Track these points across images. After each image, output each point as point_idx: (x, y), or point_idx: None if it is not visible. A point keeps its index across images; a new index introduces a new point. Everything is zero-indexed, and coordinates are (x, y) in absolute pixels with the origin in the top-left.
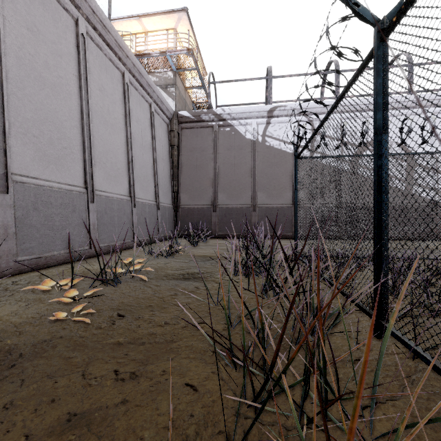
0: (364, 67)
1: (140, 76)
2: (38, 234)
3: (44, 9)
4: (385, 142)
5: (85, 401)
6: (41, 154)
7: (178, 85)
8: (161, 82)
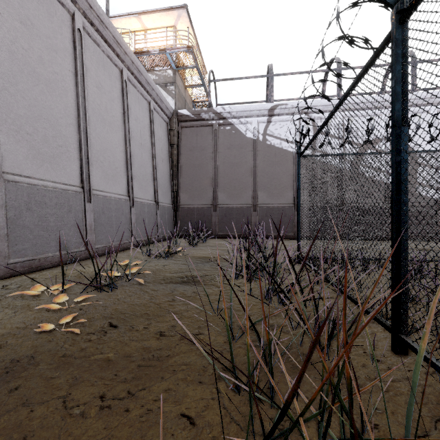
0: (378, 55)
1: (139, 73)
2: (31, 235)
3: (38, 2)
4: (405, 136)
5: (62, 437)
6: (35, 152)
7: (178, 84)
8: (161, 80)
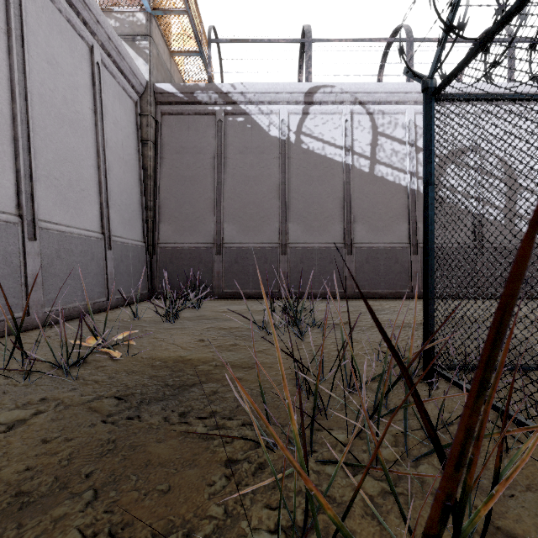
0: None
1: None
2: None
3: None
4: None
5: None
6: None
7: (156, 41)
8: (124, 29)
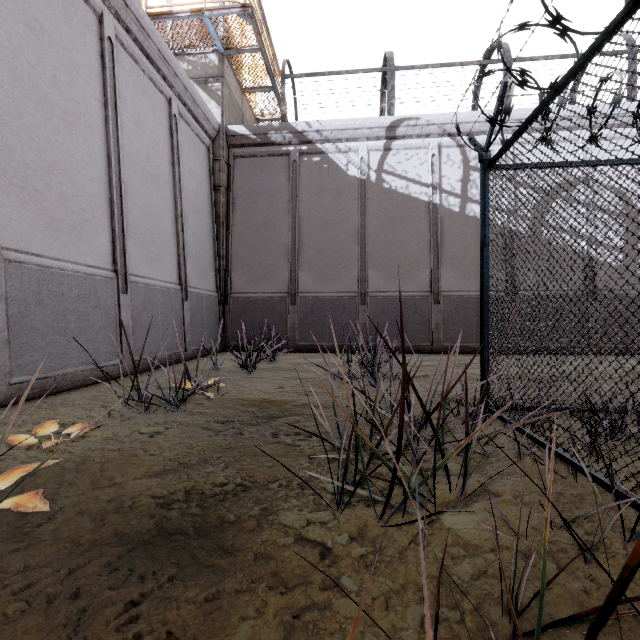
0: None
1: (144, 33)
2: None
3: None
4: None
5: None
6: None
7: (229, 80)
8: (197, 72)
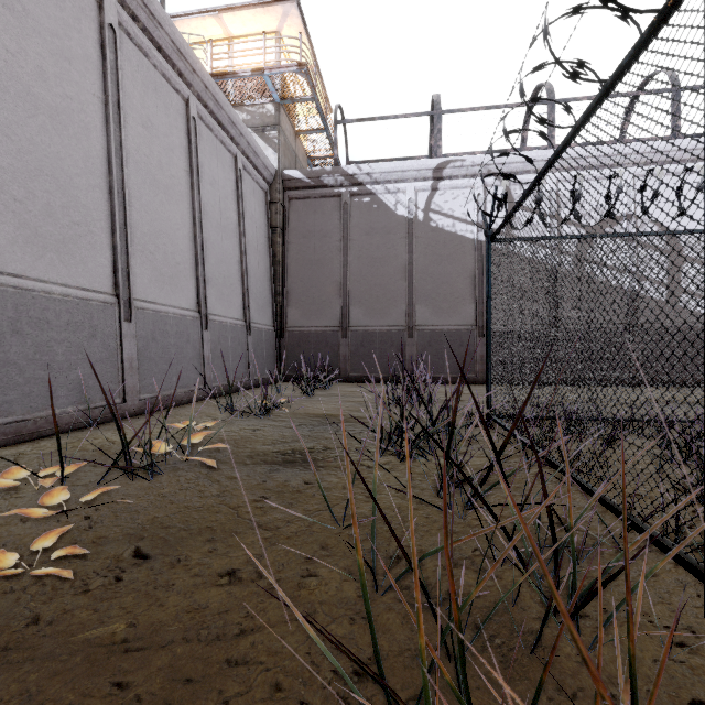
0: (666, 18)
1: (218, 106)
2: (21, 378)
3: None
4: None
5: None
6: (29, 232)
7: (284, 127)
8: (255, 121)
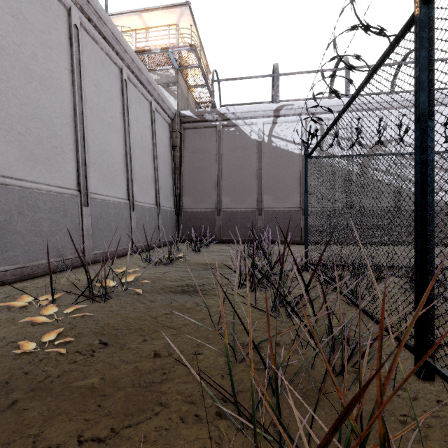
0: (398, 42)
1: (140, 72)
2: (23, 241)
3: None
4: (431, 131)
5: None
6: (28, 153)
7: (181, 84)
8: (163, 80)
